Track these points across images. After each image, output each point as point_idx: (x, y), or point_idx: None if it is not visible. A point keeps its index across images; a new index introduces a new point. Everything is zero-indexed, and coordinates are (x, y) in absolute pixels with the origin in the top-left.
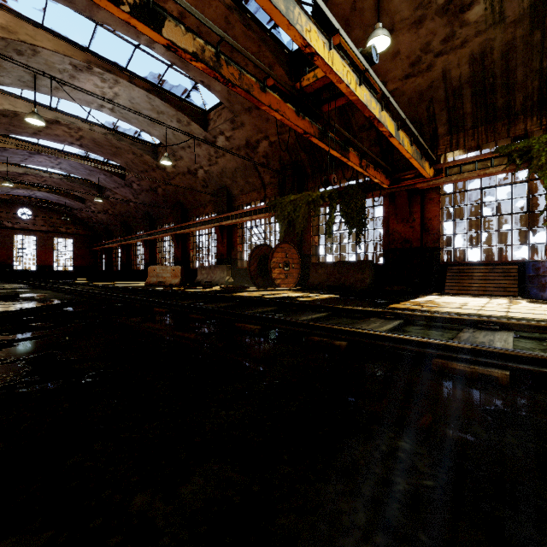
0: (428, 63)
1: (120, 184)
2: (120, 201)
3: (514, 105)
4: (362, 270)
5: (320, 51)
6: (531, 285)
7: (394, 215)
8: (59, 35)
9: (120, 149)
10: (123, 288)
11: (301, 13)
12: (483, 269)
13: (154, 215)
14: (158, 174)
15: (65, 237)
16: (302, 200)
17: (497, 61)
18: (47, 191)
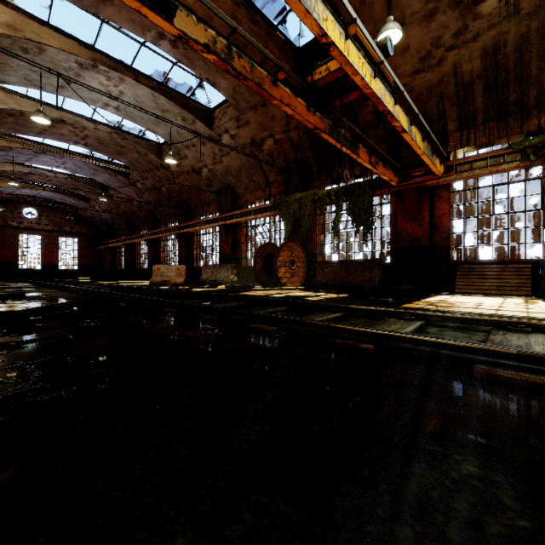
0: (439, 58)
1: (125, 183)
2: (124, 200)
3: (527, 100)
4: (370, 269)
5: (336, 41)
6: None
7: (402, 213)
8: (65, 33)
9: (125, 148)
10: (128, 287)
11: (318, 0)
12: (495, 268)
13: (158, 214)
14: (162, 173)
15: (69, 236)
16: (308, 198)
17: (511, 54)
18: (52, 190)
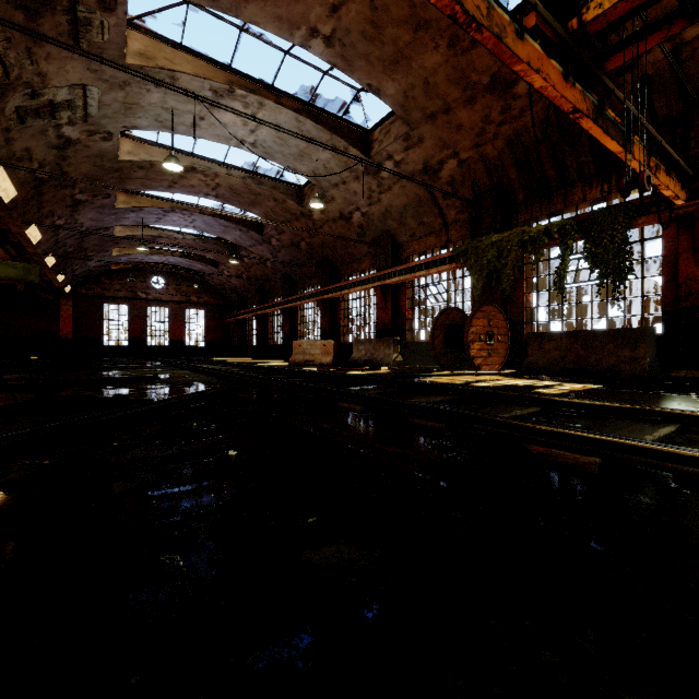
0: None
1: (257, 240)
2: (255, 262)
3: None
4: (633, 344)
5: None
6: None
7: (689, 252)
8: (199, 54)
9: (260, 196)
10: (270, 368)
11: None
12: None
13: (295, 277)
14: (302, 224)
15: (197, 307)
16: (513, 240)
17: None
18: (180, 255)
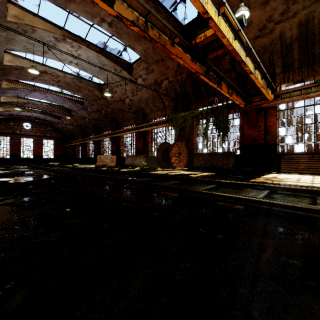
0: (270, 28)
1: (80, 108)
2: (80, 118)
3: None
4: (227, 158)
5: (213, 17)
6: None
7: (247, 124)
8: (47, 20)
9: (81, 88)
10: (83, 168)
11: None
12: (305, 157)
13: (99, 126)
14: (102, 102)
15: (49, 139)
16: (189, 115)
17: (317, 25)
18: (39, 112)
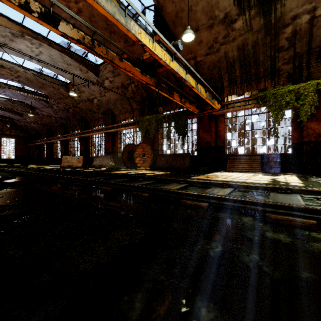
0: (217, 48)
1: (45, 105)
2: (45, 116)
3: (259, 73)
4: (184, 158)
5: (147, 44)
6: (265, 166)
7: (202, 129)
8: (2, 14)
9: (45, 85)
10: (44, 169)
11: (135, 24)
12: (245, 158)
13: (67, 125)
14: (69, 100)
15: (9, 137)
16: (153, 119)
17: (250, 50)
18: None
